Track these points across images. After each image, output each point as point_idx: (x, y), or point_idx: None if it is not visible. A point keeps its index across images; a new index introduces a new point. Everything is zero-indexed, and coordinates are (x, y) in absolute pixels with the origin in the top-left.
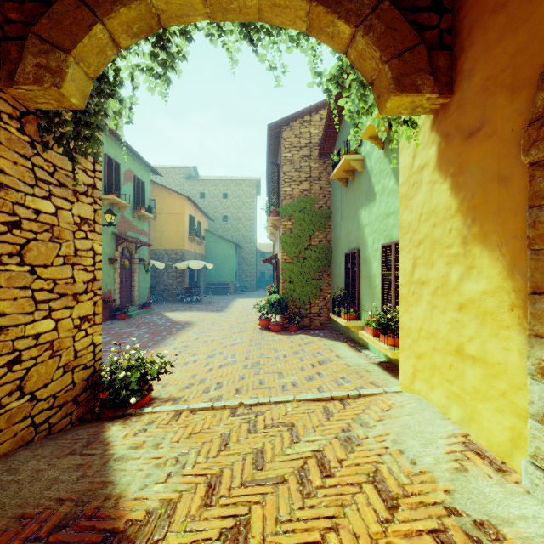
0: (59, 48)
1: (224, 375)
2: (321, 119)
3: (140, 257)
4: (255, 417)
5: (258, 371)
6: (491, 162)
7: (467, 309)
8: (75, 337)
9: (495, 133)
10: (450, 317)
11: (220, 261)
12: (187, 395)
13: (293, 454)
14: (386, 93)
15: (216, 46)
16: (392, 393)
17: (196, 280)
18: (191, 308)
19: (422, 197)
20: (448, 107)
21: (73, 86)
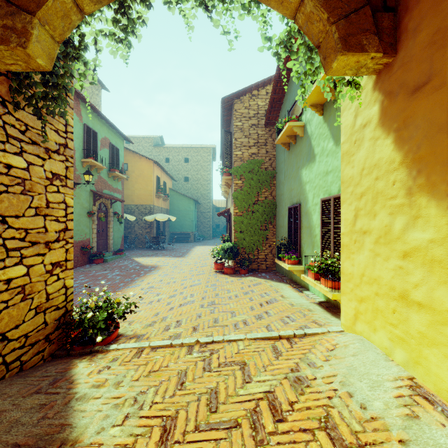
0: (25, 10)
1: (183, 313)
2: (267, 93)
3: (115, 211)
4: (210, 355)
5: (213, 309)
6: (439, 114)
7: (413, 257)
8: (47, 281)
9: (444, 84)
10: (394, 264)
11: (182, 214)
12: (149, 332)
13: (246, 395)
14: (332, 53)
15: (173, 13)
16: (334, 333)
17: (162, 230)
18: (157, 253)
19: (363, 153)
20: (391, 66)
21: (39, 47)
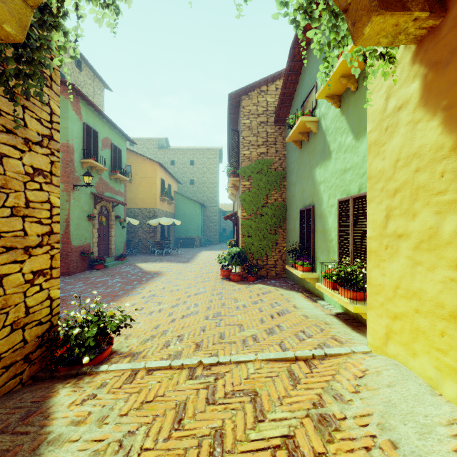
0: None
1: (186, 326)
2: (277, 89)
3: (117, 215)
4: (214, 381)
5: (219, 322)
6: None
7: None
8: (26, 292)
9: None
10: (443, 275)
11: (187, 218)
12: (146, 350)
13: (258, 440)
14: (365, 15)
15: None
16: (361, 354)
17: (167, 234)
18: (161, 259)
19: (398, 141)
20: (438, 30)
21: (5, 10)
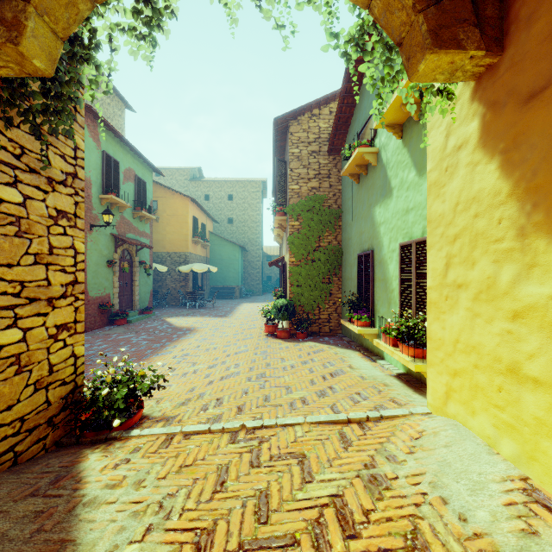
0: None
1: (226, 389)
2: (331, 112)
3: (141, 260)
4: (259, 445)
5: (263, 384)
6: None
7: (526, 319)
8: (50, 348)
9: None
10: (500, 328)
11: (225, 264)
12: (182, 414)
13: (305, 499)
14: (419, 51)
15: (212, 2)
16: (419, 416)
17: (200, 283)
18: (194, 313)
19: (458, 183)
20: (496, 68)
21: (36, 44)
